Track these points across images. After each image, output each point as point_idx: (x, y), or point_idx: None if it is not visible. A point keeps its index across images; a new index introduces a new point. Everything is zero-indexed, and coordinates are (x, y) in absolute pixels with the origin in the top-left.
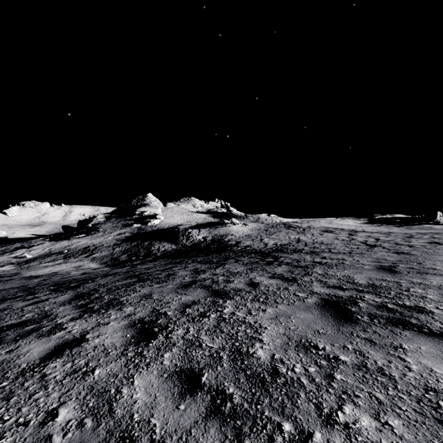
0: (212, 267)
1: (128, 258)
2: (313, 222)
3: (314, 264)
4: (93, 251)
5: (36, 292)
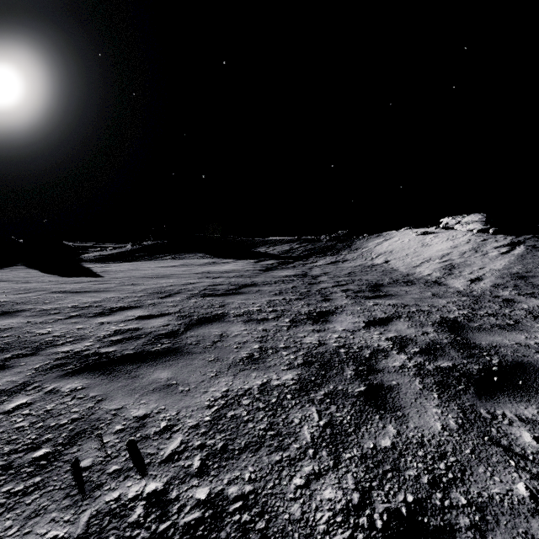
0: None
1: None
2: None
3: None
4: None
5: None
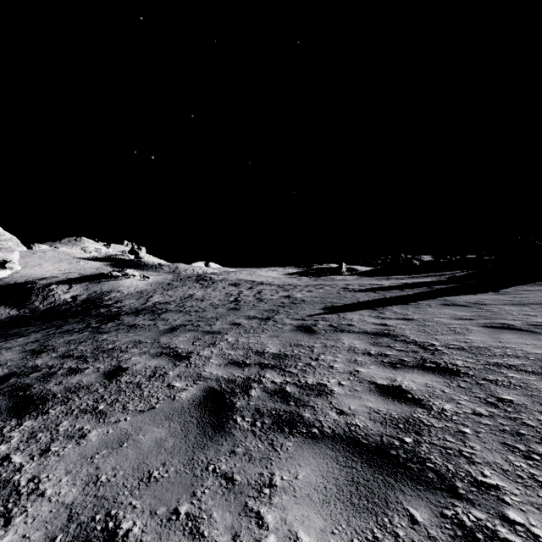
0: None
1: None
2: (233, 273)
3: (125, 327)
4: None
5: None
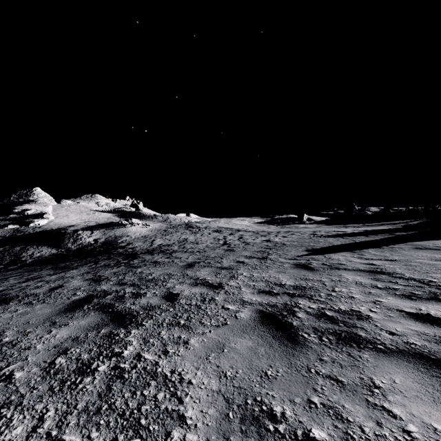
0: (55, 273)
1: None
2: (213, 222)
3: (150, 263)
4: None
5: None
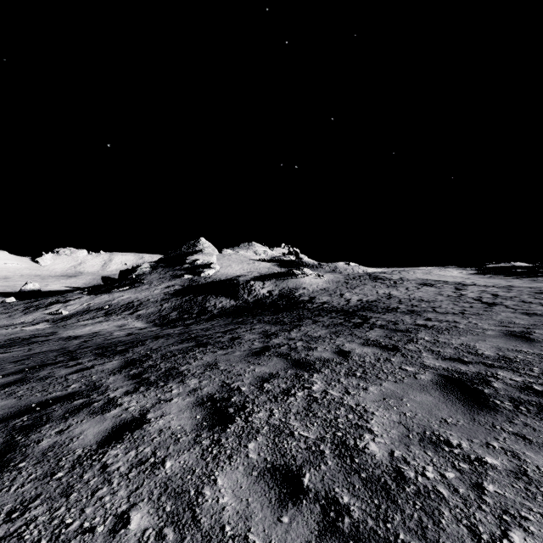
0: (284, 329)
1: (179, 316)
2: (406, 273)
3: (417, 327)
4: (137, 307)
5: (78, 357)
